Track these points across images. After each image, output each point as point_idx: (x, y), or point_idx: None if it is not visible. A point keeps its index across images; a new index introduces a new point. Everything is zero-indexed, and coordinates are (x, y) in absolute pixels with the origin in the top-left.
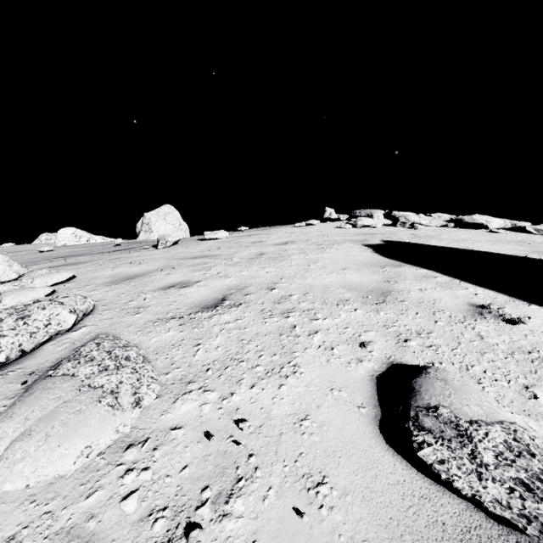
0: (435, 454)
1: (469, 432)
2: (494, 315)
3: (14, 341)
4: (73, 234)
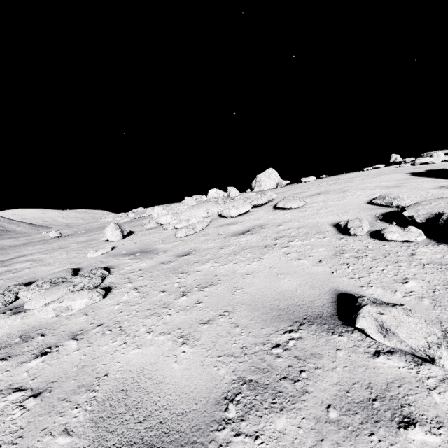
0: (375, 200)
1: (386, 197)
2: (447, 188)
3: (267, 197)
4: (216, 192)
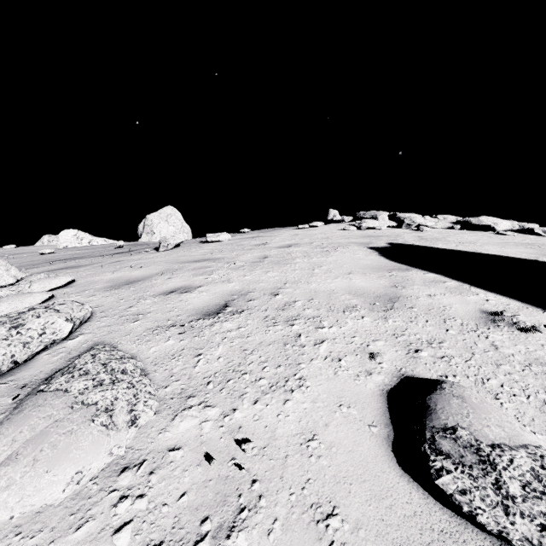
0: (455, 483)
1: (492, 458)
2: (507, 322)
3: (6, 352)
4: (75, 236)
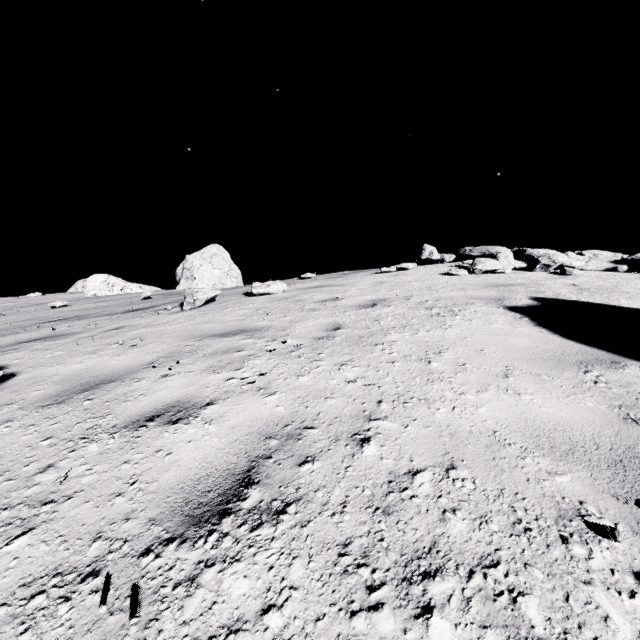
0: None
1: None
2: None
3: None
4: (104, 282)
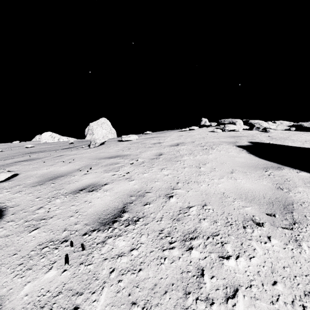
0: None
1: None
2: None
3: None
4: (50, 136)
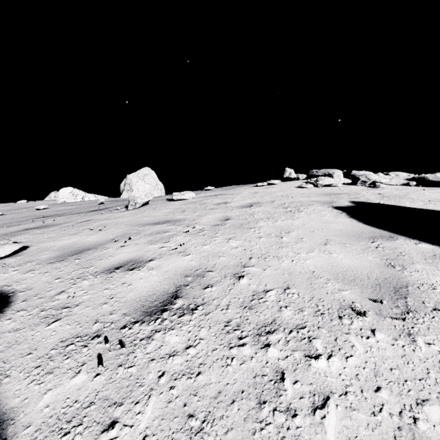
0: None
1: None
2: None
3: None
4: (71, 193)
